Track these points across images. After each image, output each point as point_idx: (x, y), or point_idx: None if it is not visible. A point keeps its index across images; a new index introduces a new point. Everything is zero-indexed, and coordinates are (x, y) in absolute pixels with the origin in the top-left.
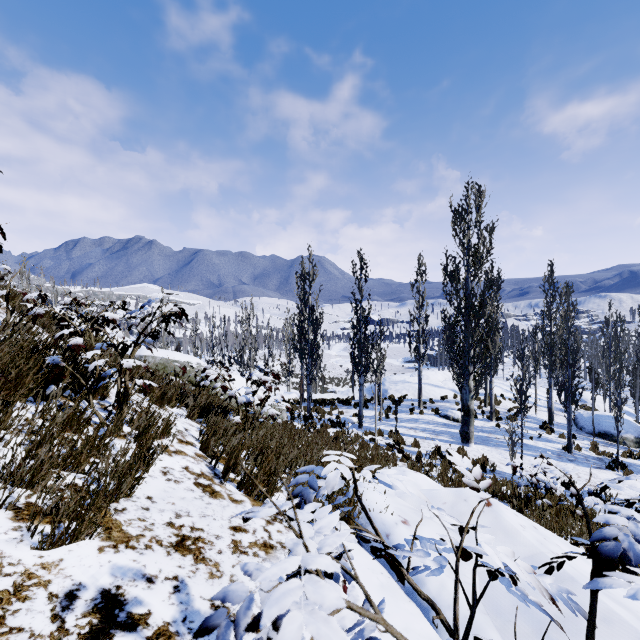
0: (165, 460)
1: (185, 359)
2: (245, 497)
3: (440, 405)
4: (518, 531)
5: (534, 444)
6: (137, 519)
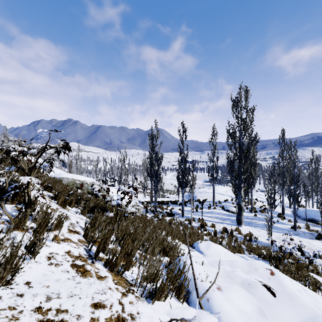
0: (53, 247)
1: (85, 179)
2: (108, 273)
3: (224, 204)
4: (298, 296)
5: (275, 225)
6: (7, 308)
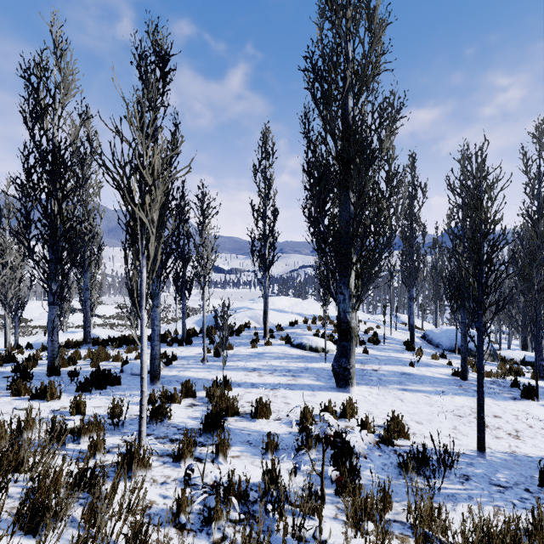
0: None
1: None
2: None
3: (290, 332)
4: None
5: (420, 372)
6: None
